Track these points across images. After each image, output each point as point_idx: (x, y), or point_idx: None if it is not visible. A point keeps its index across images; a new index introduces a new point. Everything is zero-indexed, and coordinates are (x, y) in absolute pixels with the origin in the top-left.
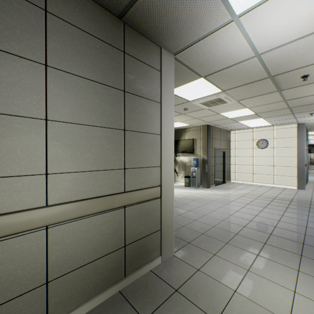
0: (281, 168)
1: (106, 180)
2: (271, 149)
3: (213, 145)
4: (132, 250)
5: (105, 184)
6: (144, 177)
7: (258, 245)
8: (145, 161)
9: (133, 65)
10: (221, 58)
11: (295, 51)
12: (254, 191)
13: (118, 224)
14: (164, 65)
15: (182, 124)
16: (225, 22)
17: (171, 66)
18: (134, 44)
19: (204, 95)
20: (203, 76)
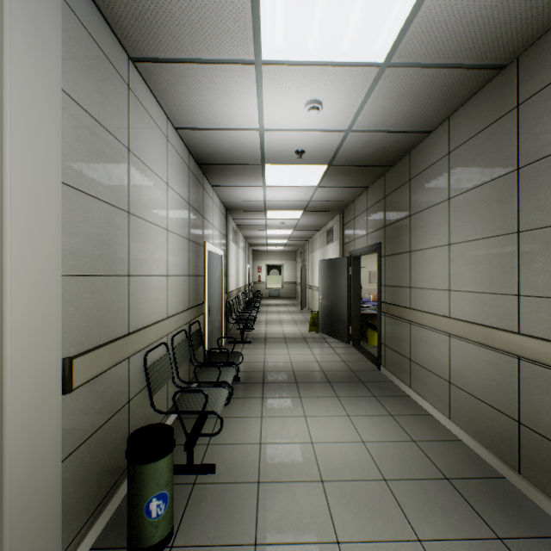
0: None
1: (492, 307)
2: None
3: None
4: (532, 443)
5: (491, 312)
6: None
7: None
8: None
9: (534, 110)
10: None
11: None
12: None
13: (508, 378)
14: None
15: None
16: None
17: None
18: (537, 67)
19: None
20: None
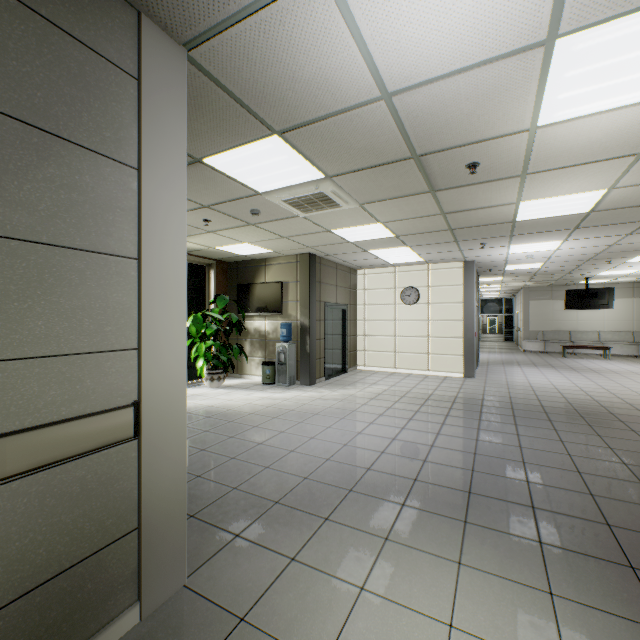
0: (440, 340)
1: None
2: (424, 307)
3: (323, 297)
4: (9, 628)
5: None
6: (70, 384)
7: (390, 512)
8: (74, 336)
9: (14, 26)
10: (309, 87)
11: (455, 103)
12: (396, 386)
13: None
14: (150, 64)
15: (258, 250)
16: None
17: (177, 77)
18: None
19: (290, 183)
20: (277, 130)
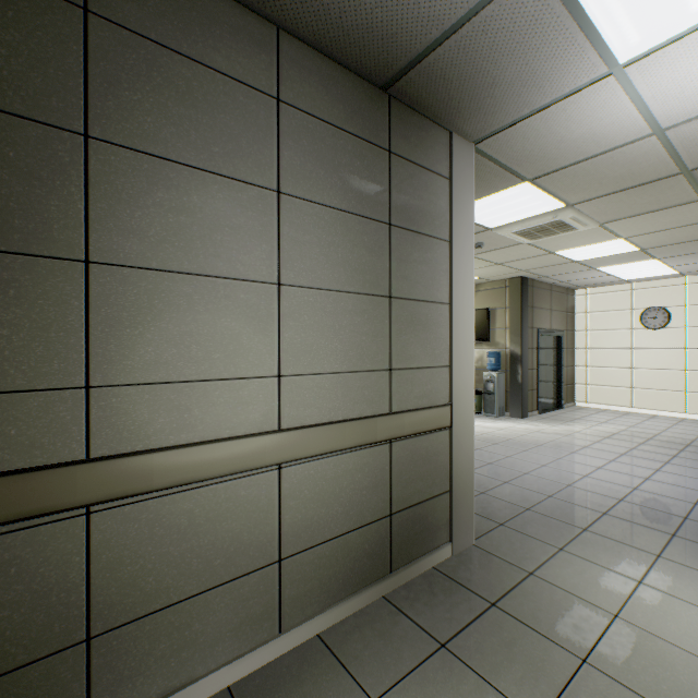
0: None
1: (361, 390)
2: (678, 331)
3: (535, 323)
4: (402, 524)
5: (360, 398)
6: (422, 386)
7: (657, 538)
8: (423, 356)
9: (403, 175)
10: (574, 143)
11: None
12: (637, 428)
13: (381, 472)
14: (456, 165)
15: None
16: (594, 78)
17: (469, 167)
18: (406, 133)
19: (524, 217)
20: (529, 178)
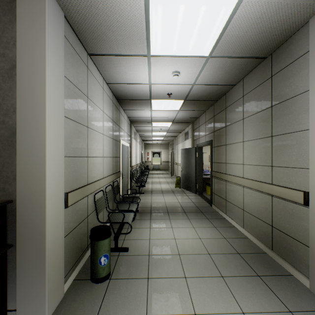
0: None
1: (261, 172)
2: None
3: None
4: (277, 235)
5: (261, 174)
6: (288, 177)
7: None
8: (289, 161)
9: (278, 79)
10: None
11: None
12: None
13: (268, 206)
14: (312, 37)
15: None
16: None
17: None
18: (279, 59)
19: None
20: None
